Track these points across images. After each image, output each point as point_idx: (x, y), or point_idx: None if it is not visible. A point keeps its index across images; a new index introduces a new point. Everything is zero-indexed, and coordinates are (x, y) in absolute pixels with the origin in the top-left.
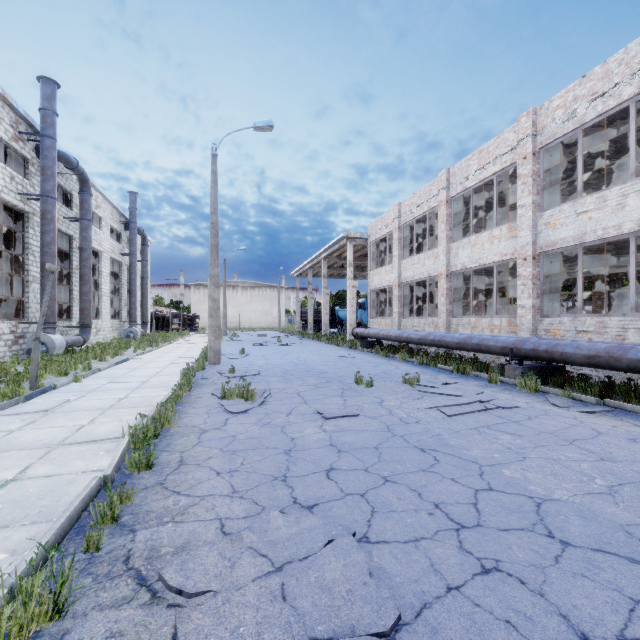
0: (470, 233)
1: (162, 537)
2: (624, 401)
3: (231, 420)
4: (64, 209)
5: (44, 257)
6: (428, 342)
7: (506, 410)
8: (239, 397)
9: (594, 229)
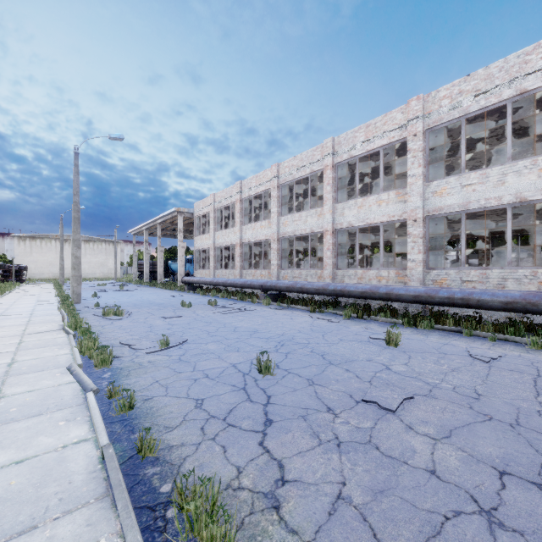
0: (260, 216)
1: (112, 342)
2: (297, 305)
3: (115, 322)
4: None
5: None
6: (227, 284)
7: (250, 311)
8: (113, 315)
9: (298, 229)
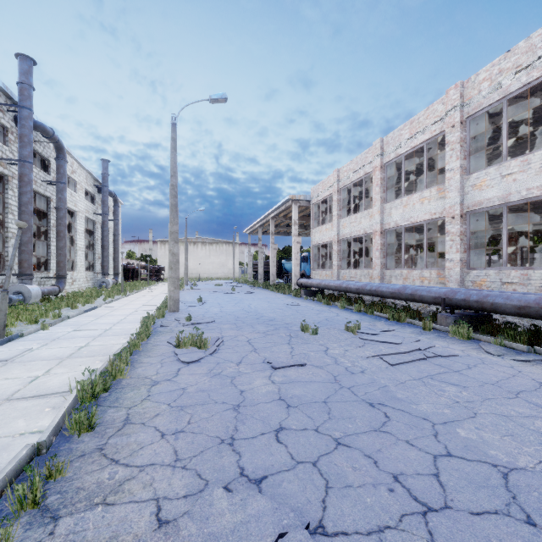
0: (399, 196)
1: (87, 528)
2: None
3: (183, 370)
4: (42, 173)
5: (21, 215)
6: (365, 292)
7: (445, 358)
8: (193, 345)
9: (518, 190)
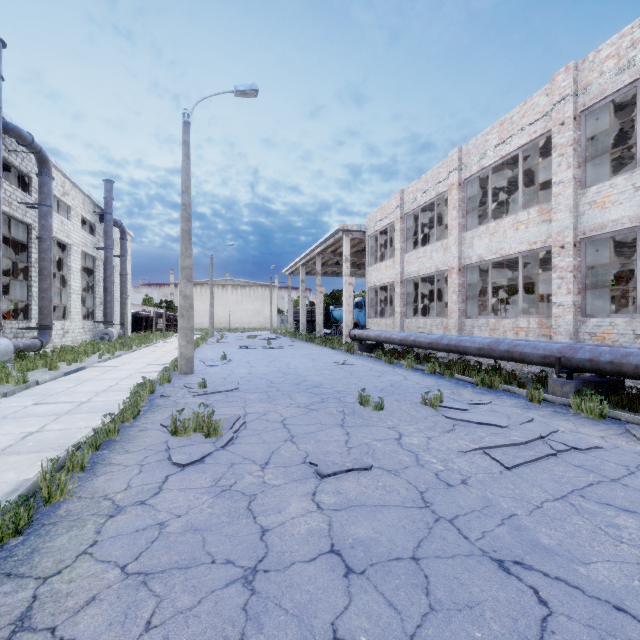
0: (477, 225)
1: None
2: None
3: (172, 481)
4: (19, 193)
5: None
6: (441, 347)
7: (584, 453)
8: (199, 430)
9: None
